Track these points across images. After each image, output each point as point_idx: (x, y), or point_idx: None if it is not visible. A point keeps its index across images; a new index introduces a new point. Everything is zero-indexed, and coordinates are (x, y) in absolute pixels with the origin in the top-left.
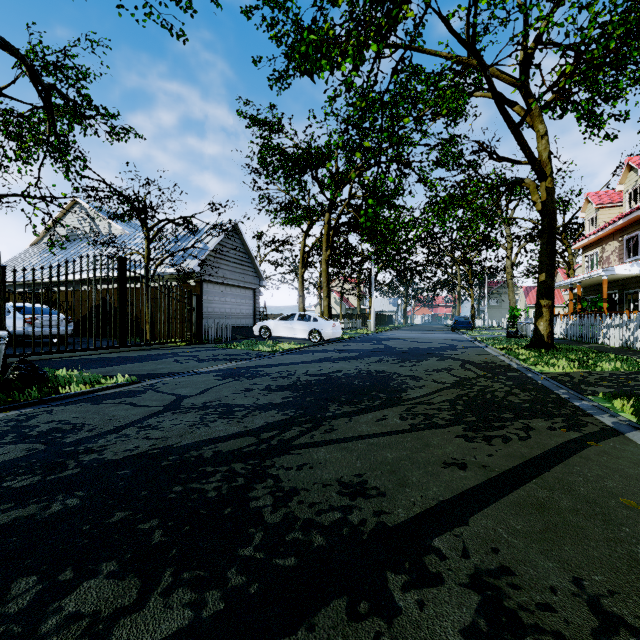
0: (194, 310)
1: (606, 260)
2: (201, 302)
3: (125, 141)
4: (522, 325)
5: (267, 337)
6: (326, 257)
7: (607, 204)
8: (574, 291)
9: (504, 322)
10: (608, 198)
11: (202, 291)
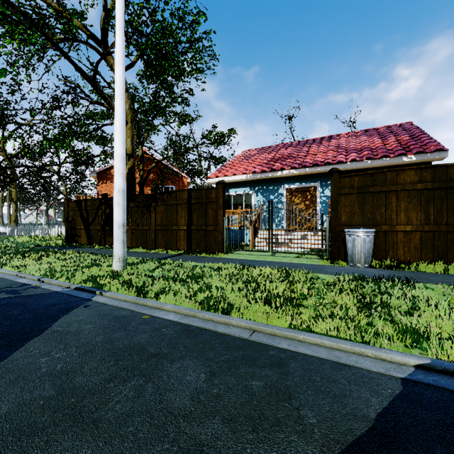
0: None
1: None
2: None
3: None
4: None
5: None
6: (9, 204)
7: None
8: None
9: None
10: None
11: None
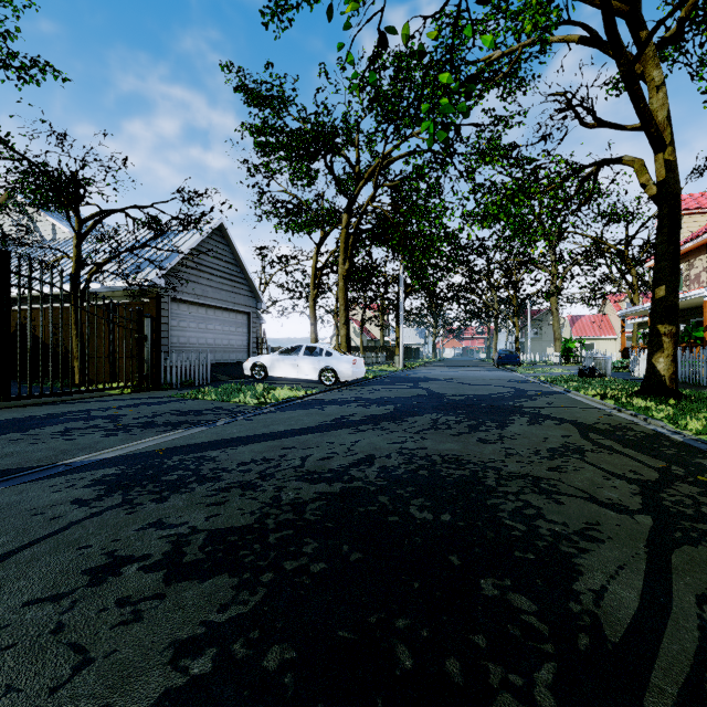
0: (146, 340)
1: (695, 279)
2: (158, 328)
3: (37, 82)
4: (600, 361)
5: (262, 378)
6: (344, 272)
7: (694, 209)
8: (644, 319)
9: (556, 356)
10: (695, 202)
11: (160, 312)
